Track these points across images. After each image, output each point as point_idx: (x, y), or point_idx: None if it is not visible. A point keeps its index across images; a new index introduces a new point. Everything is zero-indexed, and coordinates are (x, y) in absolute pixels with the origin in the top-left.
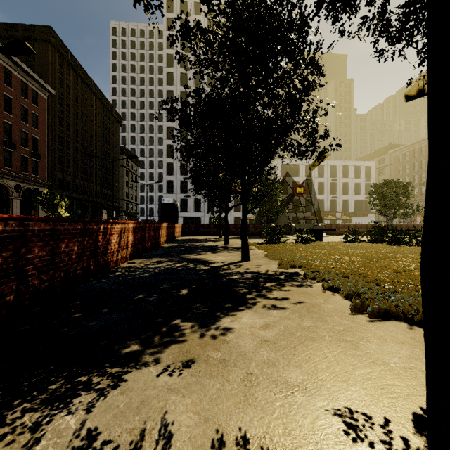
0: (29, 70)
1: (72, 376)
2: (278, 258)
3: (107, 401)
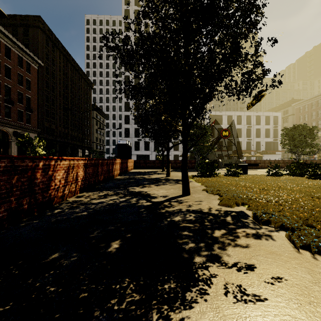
0: (24, 47)
1: None
2: (217, 192)
3: None
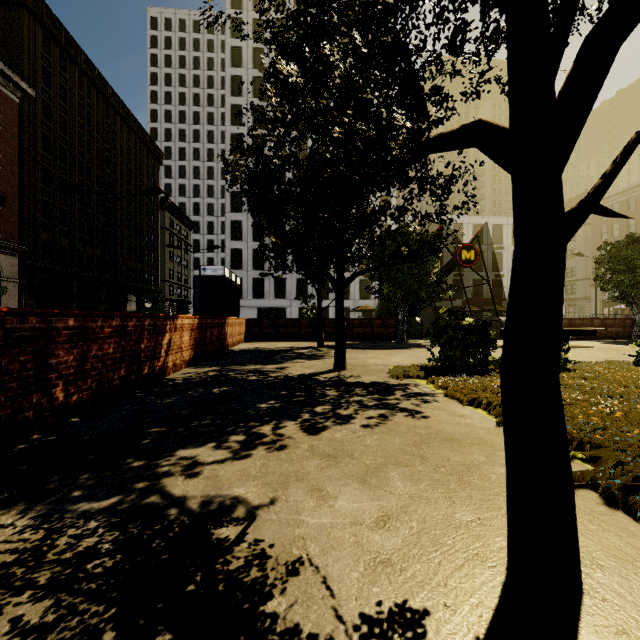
0: None
1: None
2: None
3: None
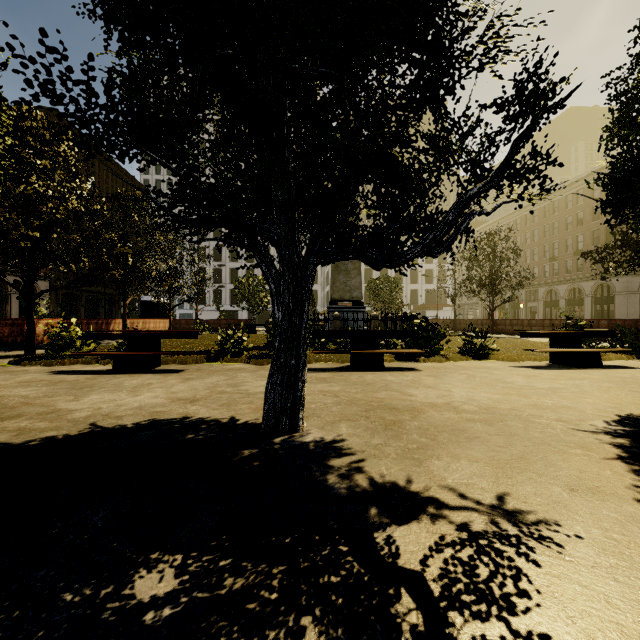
0: None
1: None
2: None
3: None
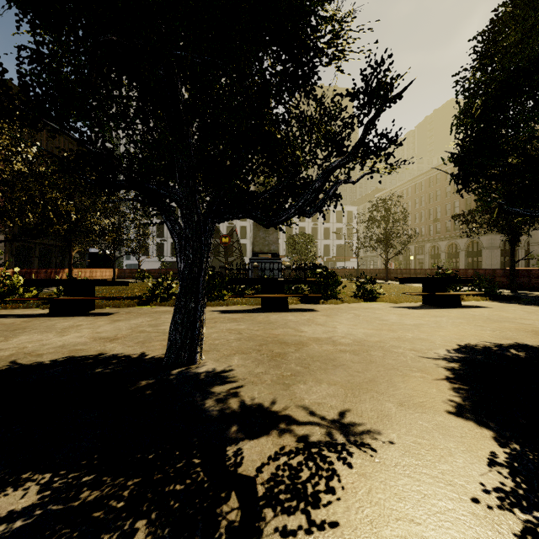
0: None
1: None
2: None
3: None
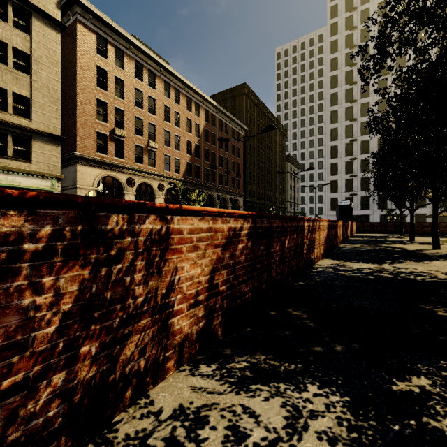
0: (236, 120)
1: (375, 262)
2: None
3: (392, 265)
